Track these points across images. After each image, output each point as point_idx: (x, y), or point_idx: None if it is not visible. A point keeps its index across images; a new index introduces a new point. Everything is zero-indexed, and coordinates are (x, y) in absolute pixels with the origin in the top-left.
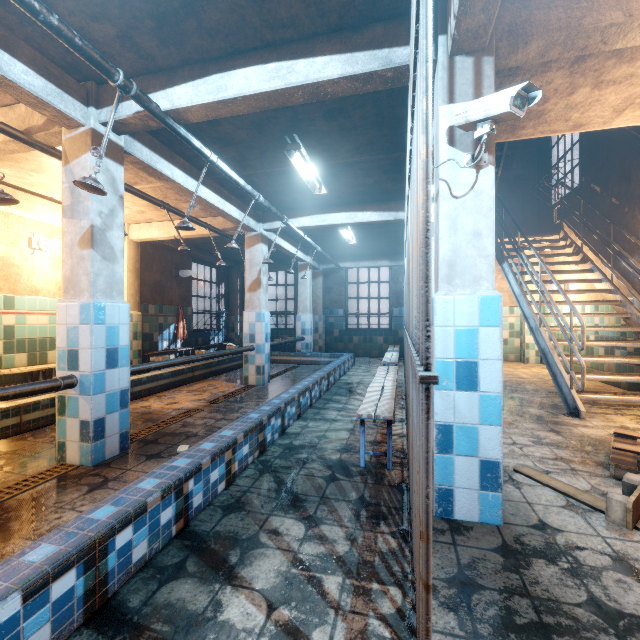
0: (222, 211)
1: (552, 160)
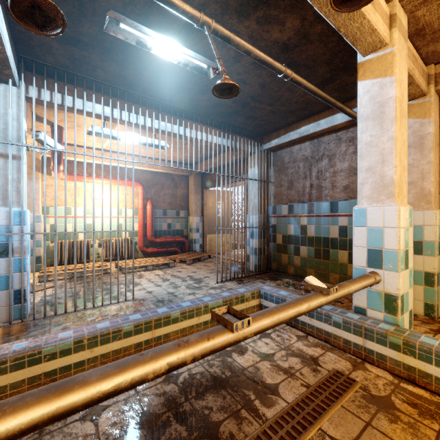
0: None
1: None
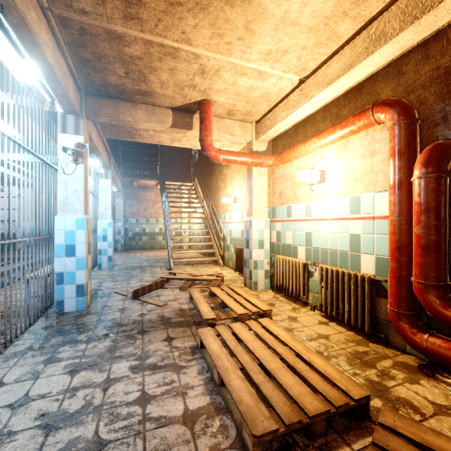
0: None
1: None
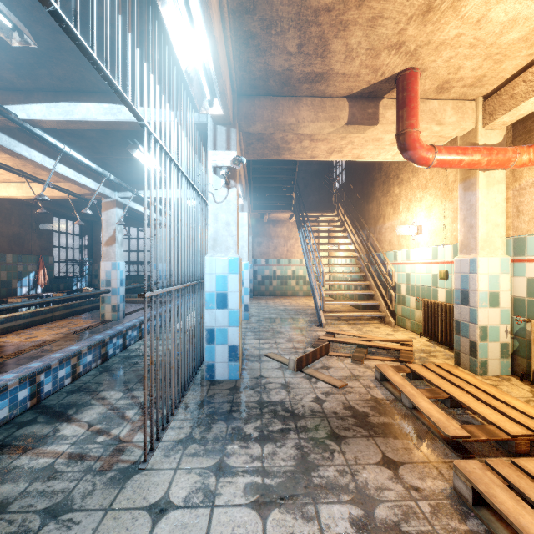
0: (79, 183)
1: (334, 163)
